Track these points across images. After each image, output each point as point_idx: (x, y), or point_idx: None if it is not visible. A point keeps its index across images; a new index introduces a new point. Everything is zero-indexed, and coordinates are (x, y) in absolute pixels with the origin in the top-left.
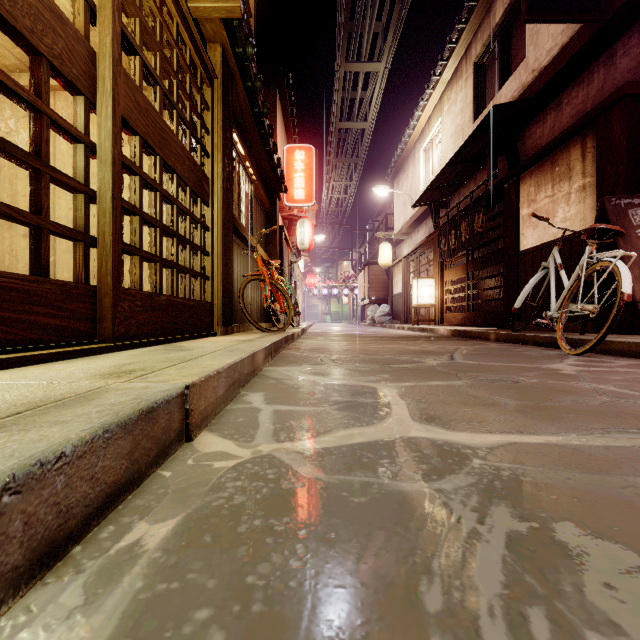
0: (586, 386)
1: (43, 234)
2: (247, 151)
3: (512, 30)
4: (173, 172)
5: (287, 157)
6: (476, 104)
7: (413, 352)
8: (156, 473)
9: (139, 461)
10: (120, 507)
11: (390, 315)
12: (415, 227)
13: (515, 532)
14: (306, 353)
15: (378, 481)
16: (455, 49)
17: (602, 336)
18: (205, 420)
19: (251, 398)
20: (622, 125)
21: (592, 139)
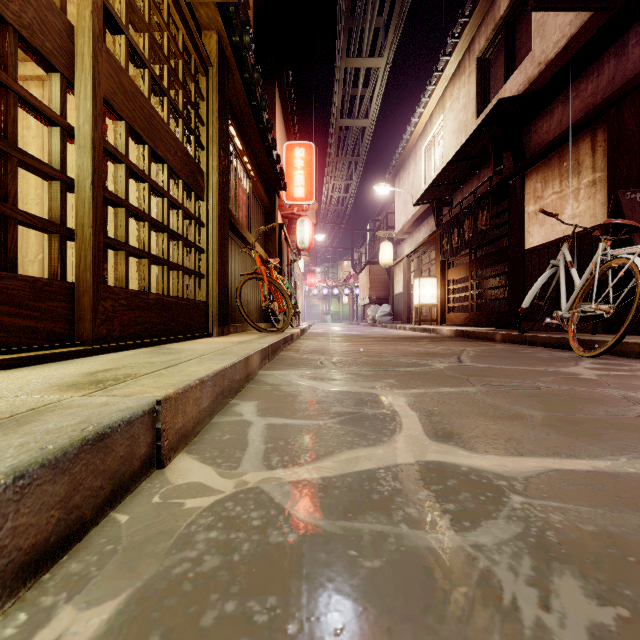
0: (614, 393)
1: (9, 224)
2: (245, 146)
3: (517, 23)
4: (163, 163)
5: (287, 154)
6: (479, 100)
7: (418, 354)
8: (109, 517)
9: (81, 506)
10: (45, 577)
11: (391, 315)
12: (416, 226)
13: (599, 627)
14: (305, 355)
15: (395, 531)
16: (458, 44)
17: (620, 337)
18: (183, 439)
19: (242, 408)
20: (635, 117)
21: (603, 132)
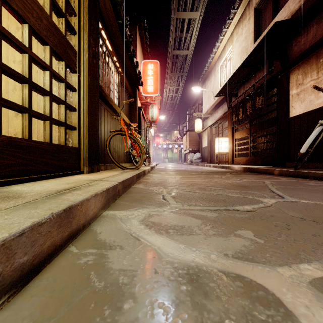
0: None
1: None
2: (114, 49)
3: None
4: (24, 21)
5: (143, 67)
6: (255, 32)
7: (236, 186)
8: None
9: None
10: None
11: (201, 159)
12: (215, 110)
13: None
14: (151, 188)
15: None
16: (242, 1)
17: None
18: None
19: None
20: None
21: None
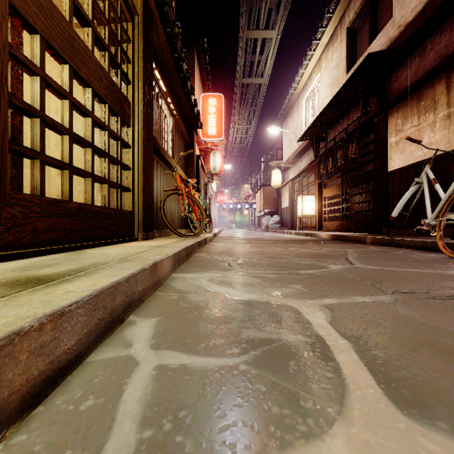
0: None
1: None
2: (168, 89)
3: None
4: (88, 86)
5: (203, 103)
6: (349, 59)
7: (310, 255)
8: None
9: None
10: None
11: (280, 223)
12: (299, 157)
13: None
14: (215, 256)
15: None
16: (332, 18)
17: None
18: None
19: (135, 332)
20: None
21: None
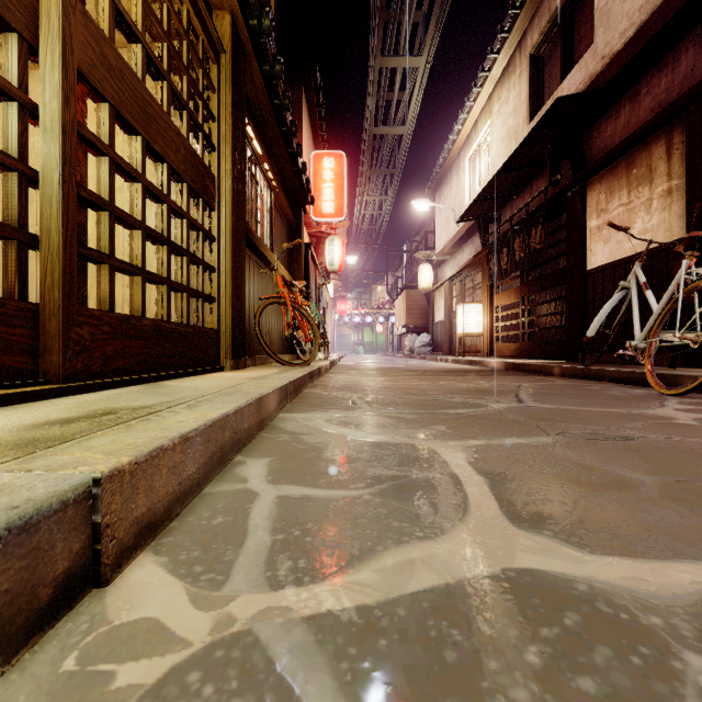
0: None
1: None
2: (265, 150)
3: (576, 13)
4: (163, 161)
5: (314, 165)
6: (532, 102)
7: (467, 391)
8: None
9: None
10: None
11: (431, 345)
12: (459, 246)
13: None
14: (335, 392)
15: None
16: (507, 39)
17: None
18: (149, 530)
19: (248, 470)
20: None
21: (680, 133)
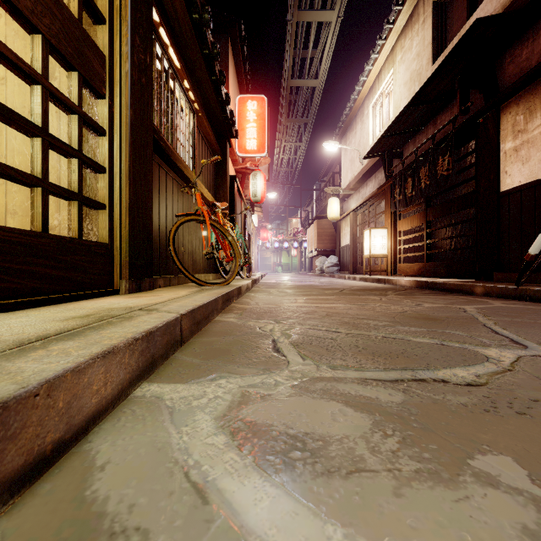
0: None
1: None
2: (184, 66)
3: None
4: None
5: (239, 107)
6: (436, 44)
7: (415, 319)
8: None
9: None
10: None
11: (338, 266)
12: (363, 182)
13: None
14: (251, 322)
15: None
16: None
17: None
18: None
19: None
20: None
21: None
